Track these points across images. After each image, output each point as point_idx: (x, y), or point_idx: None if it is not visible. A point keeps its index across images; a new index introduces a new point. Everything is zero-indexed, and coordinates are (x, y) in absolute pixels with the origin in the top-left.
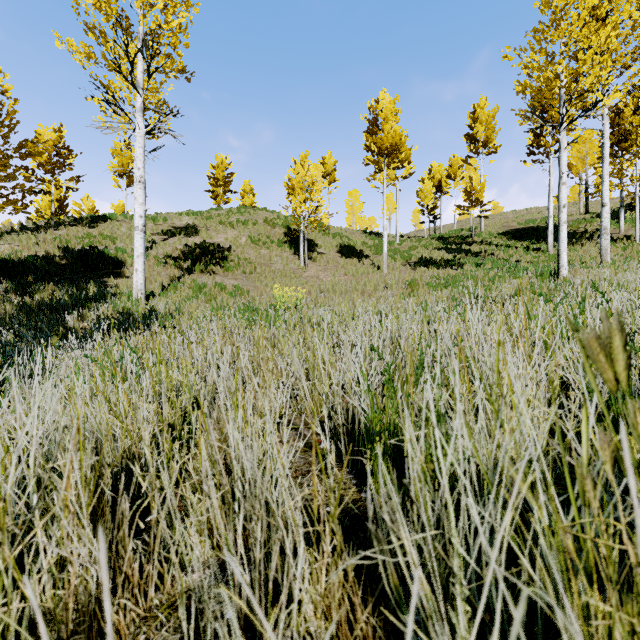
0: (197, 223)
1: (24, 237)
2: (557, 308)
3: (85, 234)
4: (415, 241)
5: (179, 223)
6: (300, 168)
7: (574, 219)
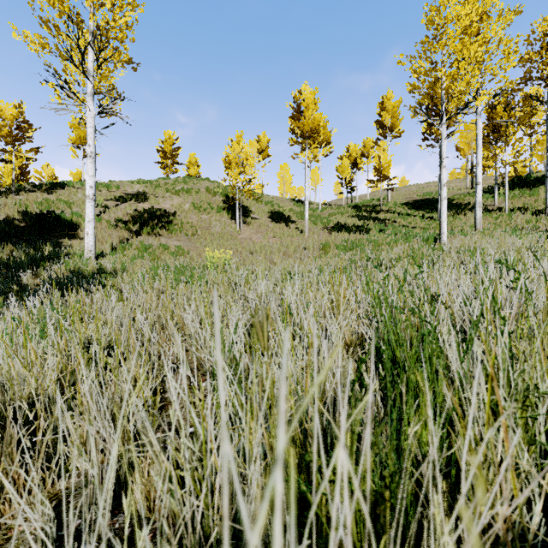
0: (147, 190)
1: None
2: (386, 277)
3: (44, 199)
4: (335, 209)
5: (131, 190)
6: (236, 146)
7: (461, 193)
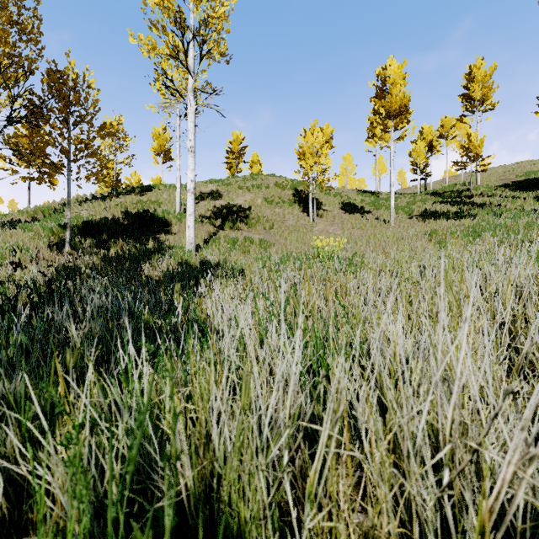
0: (219, 189)
1: (96, 204)
2: None
3: (138, 201)
4: (409, 197)
5: (205, 190)
6: (310, 136)
7: None
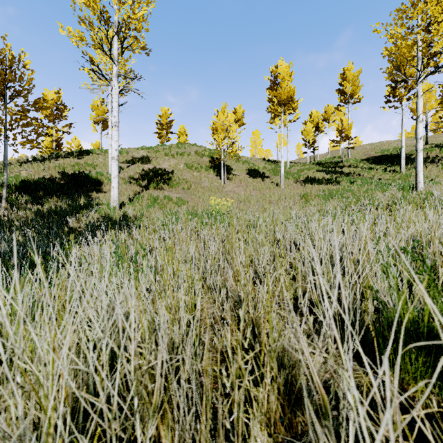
0: (149, 155)
1: (36, 165)
2: None
3: (75, 163)
4: (300, 166)
5: (137, 155)
6: (221, 115)
7: None
